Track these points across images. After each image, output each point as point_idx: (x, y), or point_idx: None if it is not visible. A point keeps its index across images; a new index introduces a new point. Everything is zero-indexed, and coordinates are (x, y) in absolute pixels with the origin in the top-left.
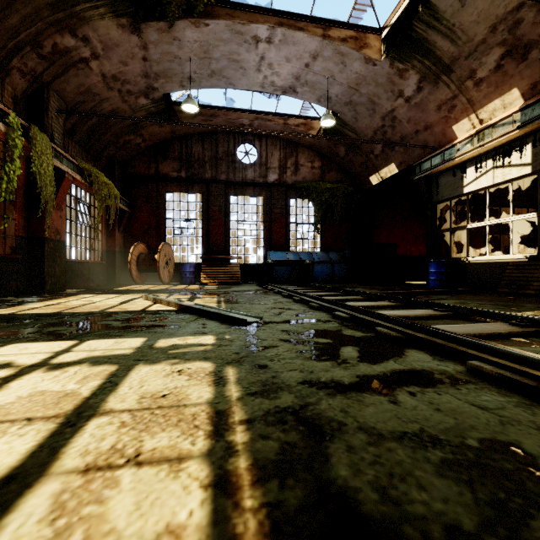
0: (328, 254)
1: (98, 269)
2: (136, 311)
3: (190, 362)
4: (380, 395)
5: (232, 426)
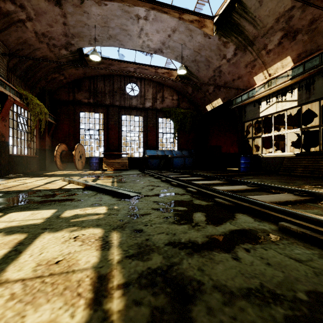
0: (182, 152)
1: (33, 161)
2: (54, 189)
3: (85, 229)
4: (225, 252)
5: (110, 292)
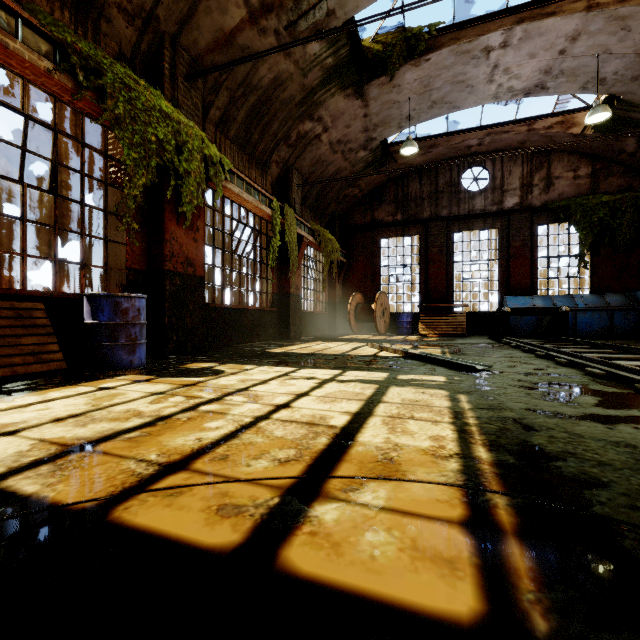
0: (603, 297)
1: (322, 319)
2: (369, 356)
3: (428, 389)
4: (598, 423)
5: (466, 417)
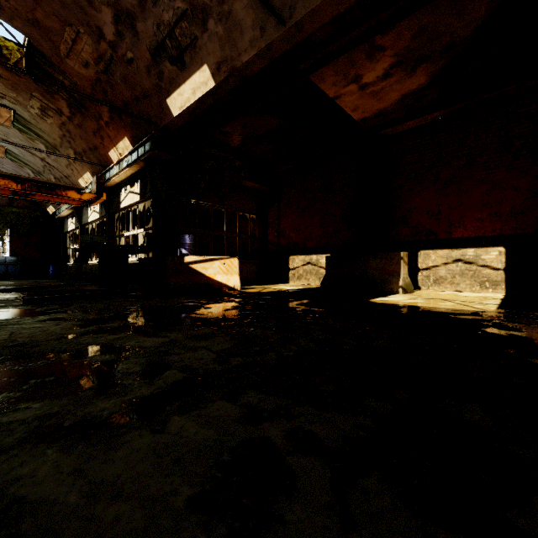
0: (6, 258)
1: None
2: None
3: None
4: None
5: None
